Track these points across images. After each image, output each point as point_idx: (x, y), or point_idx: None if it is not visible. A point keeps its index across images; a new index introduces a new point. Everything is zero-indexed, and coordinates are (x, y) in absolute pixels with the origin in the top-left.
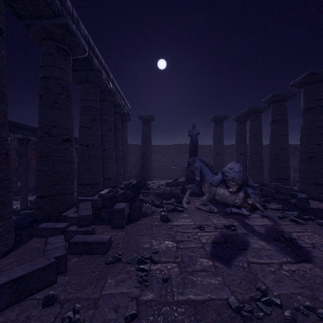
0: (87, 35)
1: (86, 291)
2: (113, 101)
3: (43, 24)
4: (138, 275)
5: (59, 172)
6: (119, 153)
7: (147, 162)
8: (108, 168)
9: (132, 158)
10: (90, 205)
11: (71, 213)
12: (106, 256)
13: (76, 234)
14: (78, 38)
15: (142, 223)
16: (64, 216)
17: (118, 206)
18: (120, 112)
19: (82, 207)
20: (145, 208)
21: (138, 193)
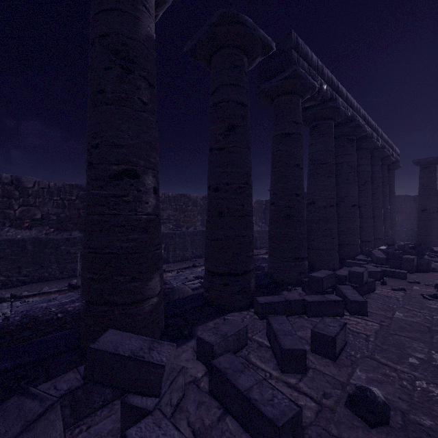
0: (363, 114)
1: (401, 286)
2: (381, 155)
3: (340, 130)
4: (436, 289)
5: (350, 228)
6: (385, 211)
7: (429, 221)
8: (375, 228)
9: (398, 215)
10: (381, 253)
11: (362, 258)
12: (406, 280)
13: (379, 267)
14: (363, 126)
15: (432, 274)
16: (357, 259)
17: (407, 256)
18: (386, 163)
19: (375, 253)
20: (434, 265)
21: (421, 254)
